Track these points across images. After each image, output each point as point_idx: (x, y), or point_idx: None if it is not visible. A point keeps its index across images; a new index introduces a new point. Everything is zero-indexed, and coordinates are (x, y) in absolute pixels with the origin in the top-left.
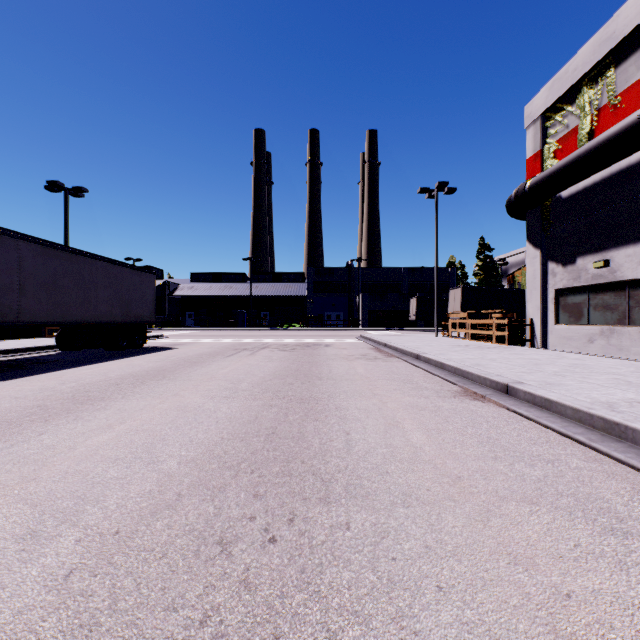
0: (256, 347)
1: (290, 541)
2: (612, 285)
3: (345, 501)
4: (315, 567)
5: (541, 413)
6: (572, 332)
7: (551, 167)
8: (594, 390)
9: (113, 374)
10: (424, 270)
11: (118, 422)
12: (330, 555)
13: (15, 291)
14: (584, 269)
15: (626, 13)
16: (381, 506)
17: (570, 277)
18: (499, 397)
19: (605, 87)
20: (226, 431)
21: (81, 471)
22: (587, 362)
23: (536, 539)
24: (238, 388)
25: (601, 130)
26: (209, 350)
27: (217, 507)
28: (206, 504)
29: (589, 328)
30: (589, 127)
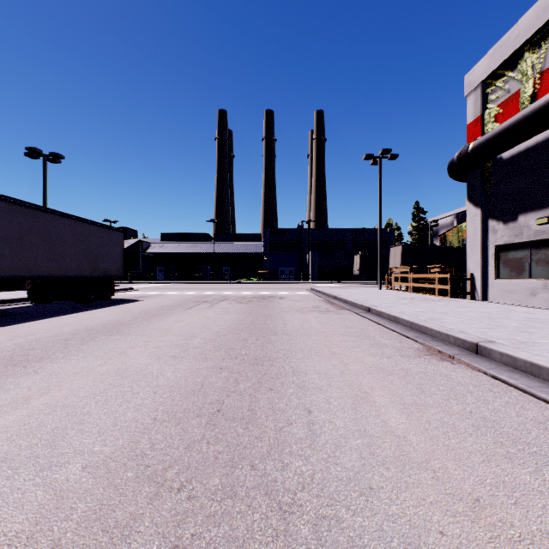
0: (216, 299)
1: None
2: None
3: None
4: None
5: (530, 381)
6: (513, 286)
7: (495, 129)
8: None
9: (68, 328)
10: (366, 231)
11: (40, 393)
12: None
13: None
14: (526, 226)
15: None
16: None
17: (511, 234)
18: (470, 358)
19: (548, 50)
20: (162, 407)
21: None
22: (540, 316)
23: None
24: (189, 345)
25: (544, 92)
26: (171, 302)
27: None
28: None
29: (531, 282)
30: (532, 90)
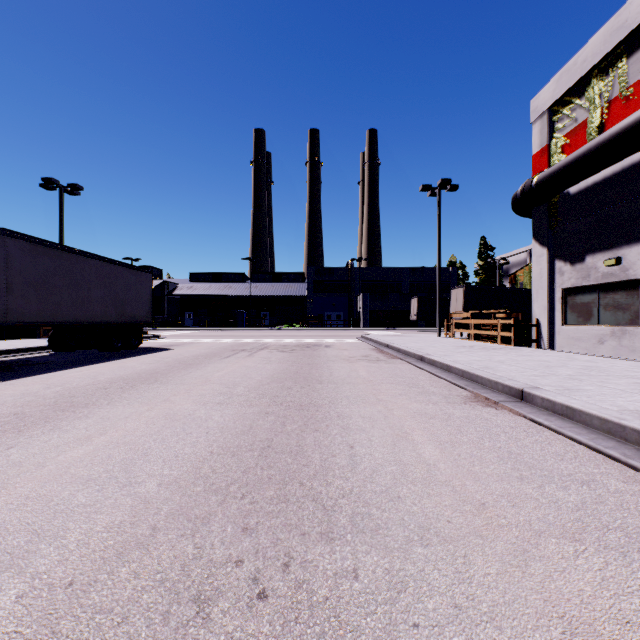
0: (255, 348)
1: (284, 597)
2: (624, 284)
3: (351, 537)
4: (315, 639)
5: (563, 422)
6: (581, 333)
7: (559, 162)
8: (618, 396)
9: (103, 377)
10: (425, 270)
11: (98, 433)
12: (334, 619)
13: (2, 290)
14: (594, 267)
15: (639, 0)
16: (395, 544)
17: (579, 276)
18: (514, 403)
19: (616, 78)
20: (216, 444)
21: (44, 496)
22: (601, 364)
23: (591, 594)
24: (233, 393)
25: (612, 123)
26: (206, 351)
27: (197, 546)
28: (185, 541)
29: (599, 328)
30: (599, 120)
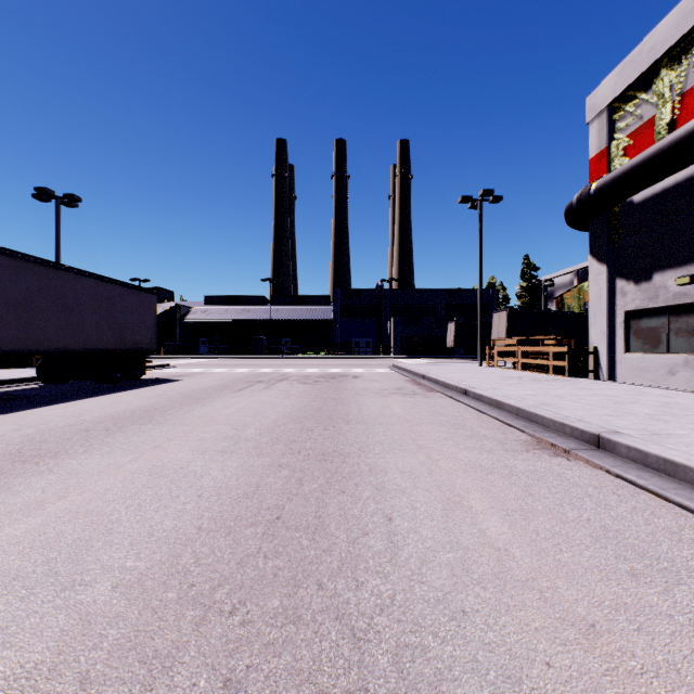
0: (273, 379)
1: None
2: None
3: None
4: None
5: (663, 481)
6: (647, 362)
7: (623, 165)
8: None
9: (89, 415)
10: (462, 292)
11: (56, 496)
12: None
13: None
14: (663, 287)
15: None
16: None
17: (645, 296)
18: (590, 452)
19: (691, 67)
20: (208, 514)
21: None
22: (679, 400)
23: None
24: (241, 437)
25: (685, 119)
26: (217, 383)
27: None
28: None
29: (669, 357)
30: (670, 116)
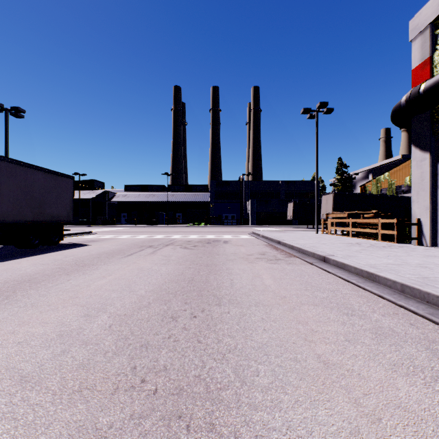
0: (162, 244)
1: None
2: None
3: None
4: None
5: None
6: None
7: None
8: None
9: None
10: (296, 182)
11: None
12: None
13: None
14: None
15: None
16: None
17: None
18: None
19: None
20: None
21: None
22: None
23: None
24: (81, 334)
25: None
26: (116, 247)
27: None
28: None
29: None
30: None
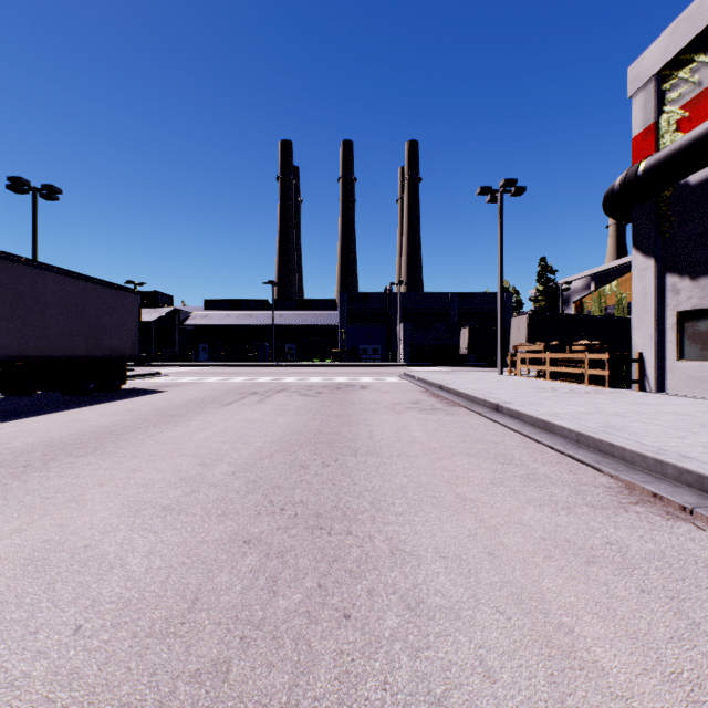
0: (270, 390)
1: None
2: None
3: None
4: None
5: None
6: (707, 371)
7: (682, 137)
8: None
9: (20, 441)
10: (475, 296)
11: None
12: None
13: None
14: None
15: None
16: None
17: (704, 294)
18: None
19: None
20: (64, 699)
21: None
22: None
23: None
24: (205, 478)
25: None
26: (205, 394)
27: None
28: None
29: None
30: None
